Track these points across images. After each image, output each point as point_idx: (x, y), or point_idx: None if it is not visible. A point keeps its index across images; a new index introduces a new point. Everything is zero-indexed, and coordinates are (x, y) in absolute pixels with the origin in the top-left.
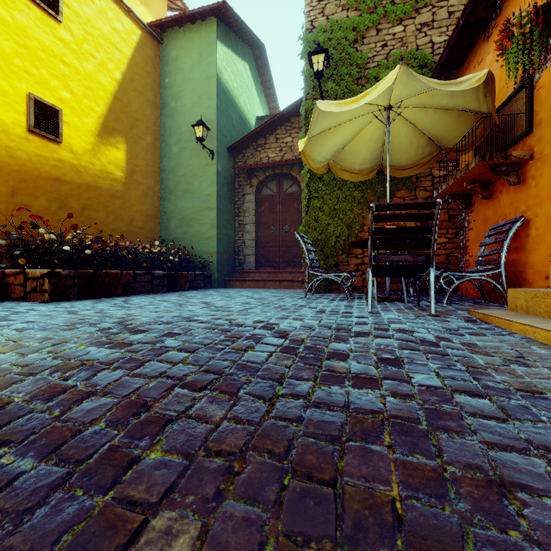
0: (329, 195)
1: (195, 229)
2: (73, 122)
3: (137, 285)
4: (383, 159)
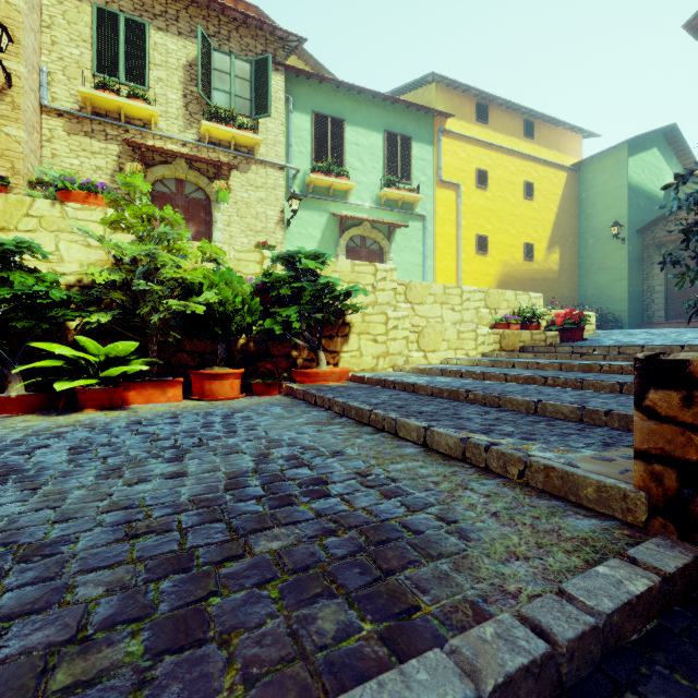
0: None
1: (607, 295)
2: (537, 248)
3: None
4: None
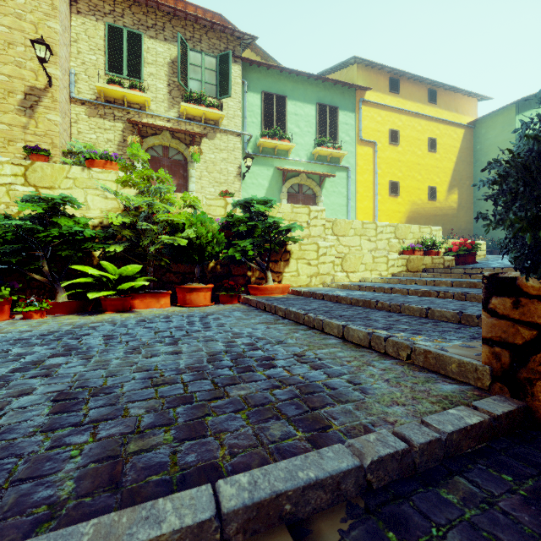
0: None
1: None
2: (439, 190)
3: None
4: None
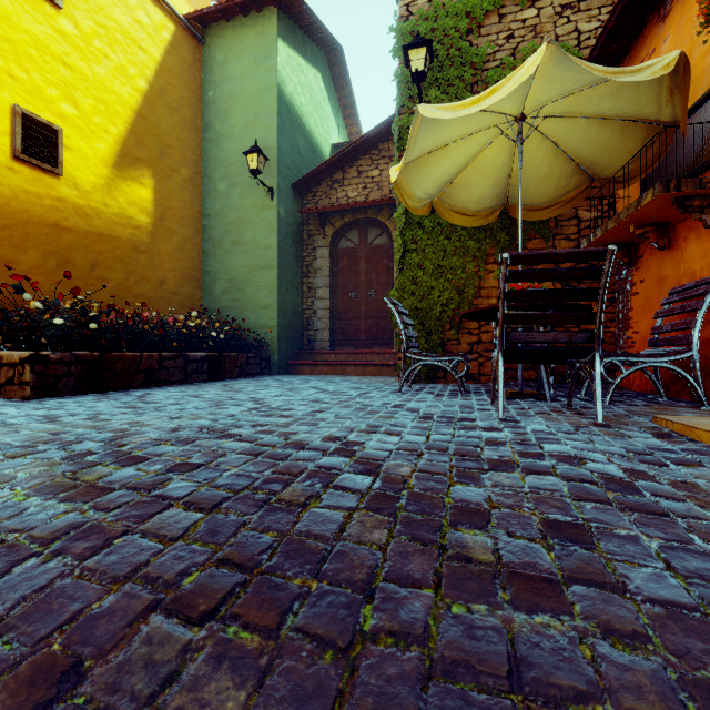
0: (432, 247)
1: (248, 294)
2: (79, 147)
3: (164, 372)
4: (509, 196)
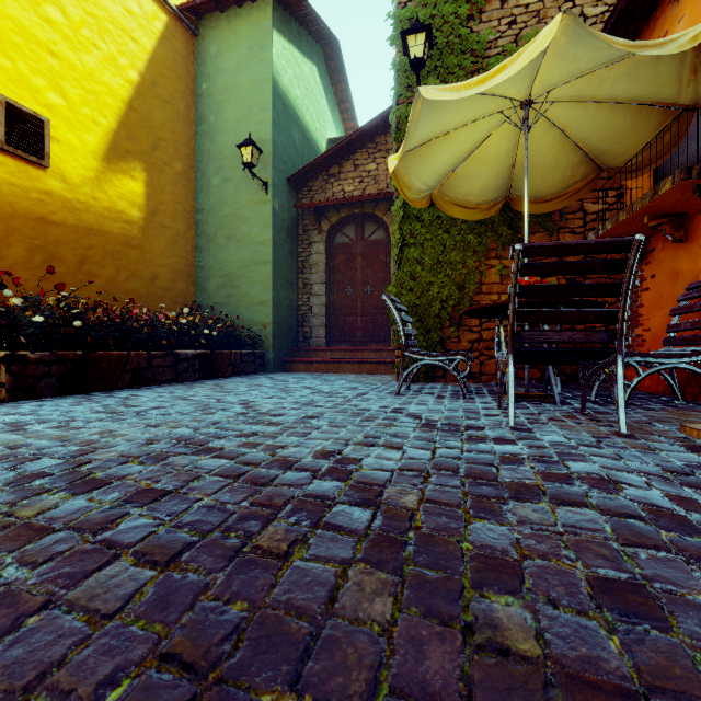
0: (431, 241)
1: (242, 291)
2: (66, 139)
3: (153, 371)
4: (511, 187)
